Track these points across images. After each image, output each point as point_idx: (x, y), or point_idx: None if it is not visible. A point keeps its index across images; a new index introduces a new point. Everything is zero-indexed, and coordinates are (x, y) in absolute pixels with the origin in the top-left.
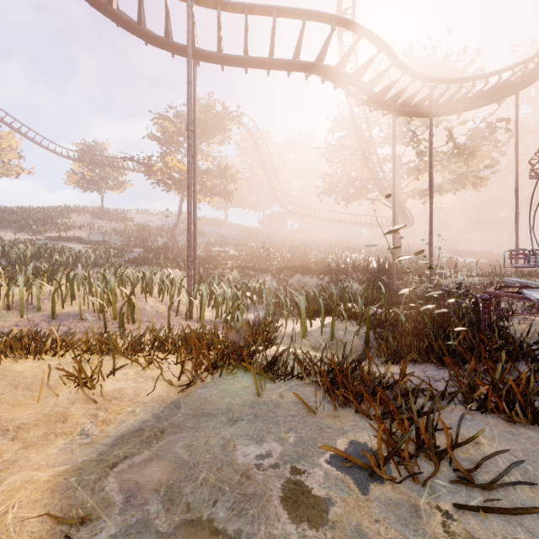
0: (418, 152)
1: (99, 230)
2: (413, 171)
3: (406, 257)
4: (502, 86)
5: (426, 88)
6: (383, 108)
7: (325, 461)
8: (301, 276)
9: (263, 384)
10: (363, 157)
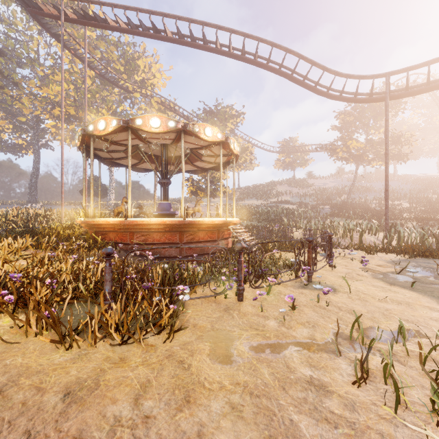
0: None
1: (296, 195)
2: None
3: None
4: None
5: None
6: None
7: None
8: None
9: None
10: None
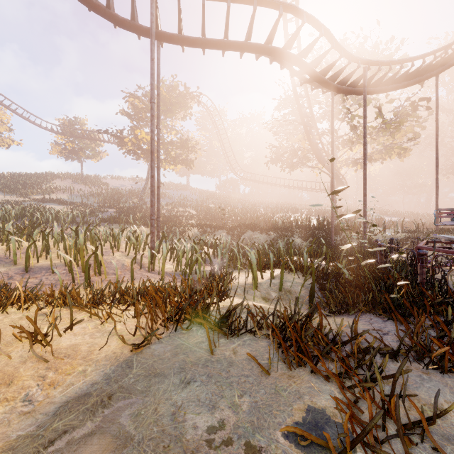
0: (352, 126)
1: (79, 193)
2: (347, 143)
3: (349, 215)
4: (425, 68)
5: (359, 72)
6: (323, 86)
7: (282, 435)
8: (251, 233)
9: (217, 339)
10: (305, 131)
